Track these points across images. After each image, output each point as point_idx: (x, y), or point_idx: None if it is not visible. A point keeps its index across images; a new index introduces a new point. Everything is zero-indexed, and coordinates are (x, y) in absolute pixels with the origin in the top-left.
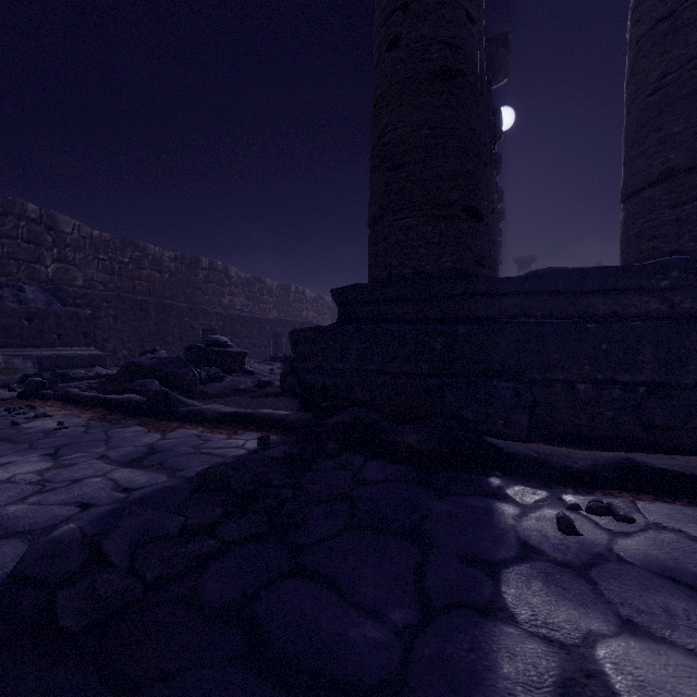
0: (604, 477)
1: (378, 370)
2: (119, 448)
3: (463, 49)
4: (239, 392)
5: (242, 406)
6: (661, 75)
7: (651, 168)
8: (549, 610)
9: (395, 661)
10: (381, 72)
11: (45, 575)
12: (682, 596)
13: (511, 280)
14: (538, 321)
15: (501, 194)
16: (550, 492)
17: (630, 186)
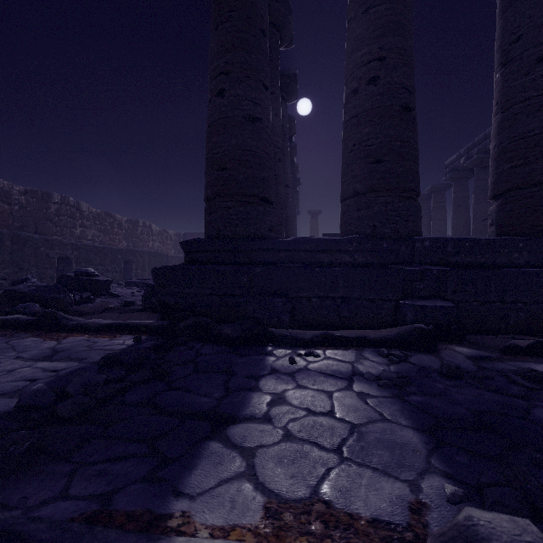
0: (316, 341)
1: (210, 293)
2: (27, 351)
3: (261, 105)
4: (109, 310)
5: (114, 320)
6: (353, 144)
7: (350, 189)
8: (274, 386)
9: (215, 405)
10: (213, 108)
11: (38, 404)
12: (322, 376)
13: (284, 243)
14: (297, 266)
15: (297, 169)
16: (293, 350)
17: (342, 196)
